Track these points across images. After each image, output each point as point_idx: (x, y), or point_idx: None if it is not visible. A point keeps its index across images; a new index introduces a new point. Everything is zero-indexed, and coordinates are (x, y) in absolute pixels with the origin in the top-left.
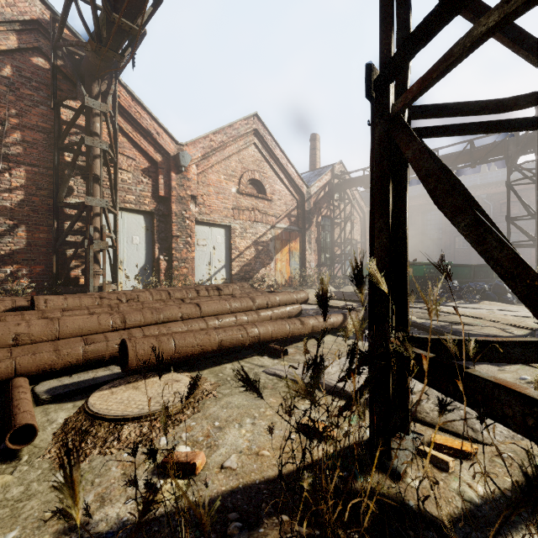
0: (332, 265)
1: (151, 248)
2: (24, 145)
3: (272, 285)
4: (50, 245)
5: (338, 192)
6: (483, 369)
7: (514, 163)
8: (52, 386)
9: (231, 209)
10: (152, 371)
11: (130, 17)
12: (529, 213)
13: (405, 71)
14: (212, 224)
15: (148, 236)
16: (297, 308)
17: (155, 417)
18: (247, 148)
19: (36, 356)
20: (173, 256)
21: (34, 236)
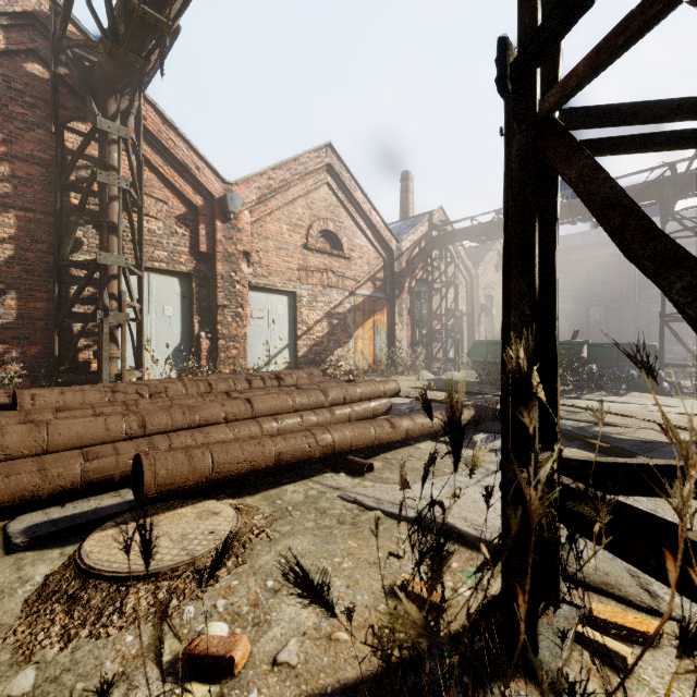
0: (430, 344)
1: (189, 322)
2: (14, 181)
3: (351, 371)
4: (51, 317)
5: (437, 249)
6: None
7: (670, 210)
8: (34, 522)
9: (296, 270)
10: (181, 497)
11: (157, 6)
12: None
13: (555, 55)
14: (271, 290)
15: (185, 306)
16: (384, 403)
17: (179, 573)
18: (318, 189)
19: (11, 479)
20: (218, 333)
21: (27, 306)
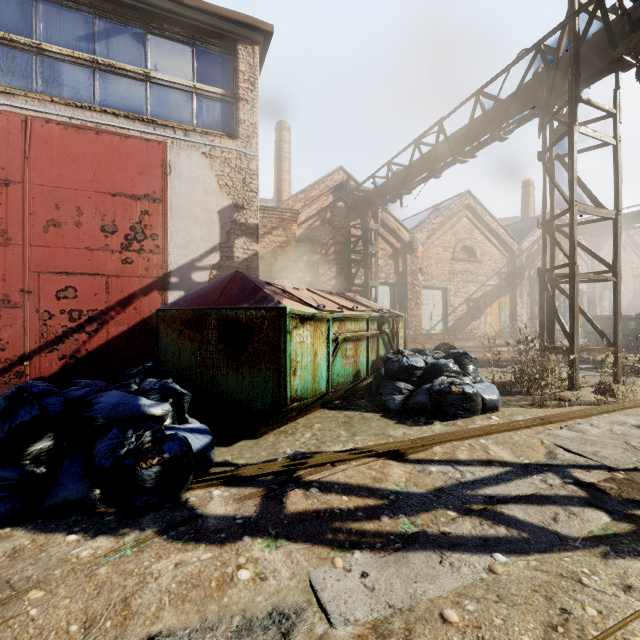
0: None
1: (393, 308)
2: (335, 253)
3: (483, 336)
4: None
5: None
6: (626, 377)
7: None
8: None
9: (447, 274)
10: None
11: (405, 185)
12: None
13: (553, 264)
14: (432, 288)
15: (391, 300)
16: (510, 349)
17: None
18: (460, 221)
19: None
20: (408, 313)
21: None
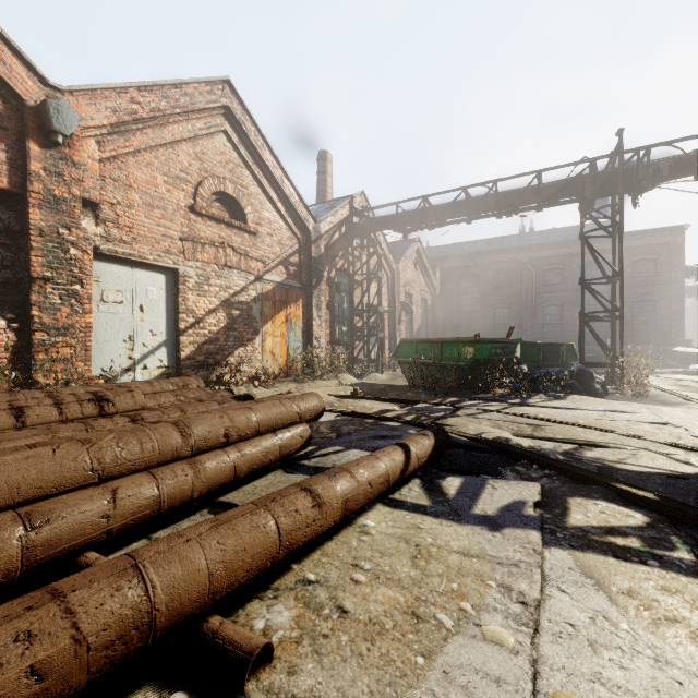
0: (351, 343)
1: None
2: None
3: (257, 375)
4: None
5: (359, 237)
6: None
7: (591, 207)
8: None
9: (179, 240)
10: None
11: None
12: (604, 276)
13: None
14: (137, 264)
15: None
16: (300, 433)
17: None
18: (211, 136)
19: None
20: (33, 321)
21: None
